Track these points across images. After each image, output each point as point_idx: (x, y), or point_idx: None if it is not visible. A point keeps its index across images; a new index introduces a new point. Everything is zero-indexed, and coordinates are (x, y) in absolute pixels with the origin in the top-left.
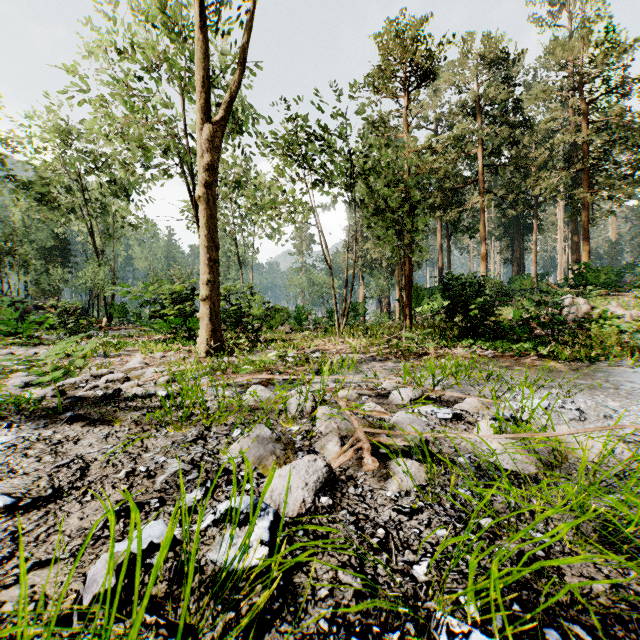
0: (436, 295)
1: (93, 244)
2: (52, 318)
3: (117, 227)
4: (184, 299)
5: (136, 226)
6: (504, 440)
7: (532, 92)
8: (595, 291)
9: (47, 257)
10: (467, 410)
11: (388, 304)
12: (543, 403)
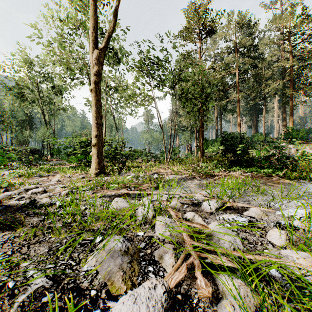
0: (215, 143)
1: (43, 118)
2: (15, 155)
3: (56, 110)
4: (87, 145)
5: (65, 109)
6: (307, 256)
7: (263, 42)
8: (297, 141)
9: (22, 125)
10: (253, 216)
11: (190, 148)
12: (304, 212)
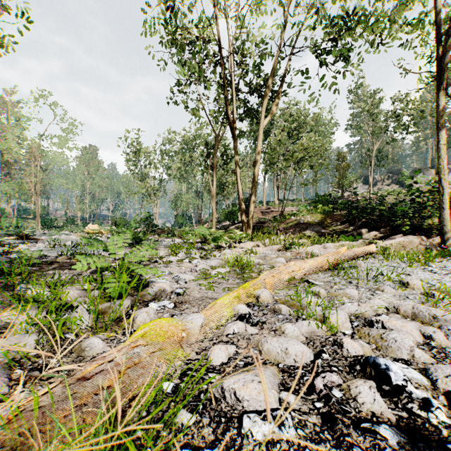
0: None
1: None
2: None
3: None
4: None
5: None
6: None
7: None
8: None
9: None
10: None
11: None
12: None
